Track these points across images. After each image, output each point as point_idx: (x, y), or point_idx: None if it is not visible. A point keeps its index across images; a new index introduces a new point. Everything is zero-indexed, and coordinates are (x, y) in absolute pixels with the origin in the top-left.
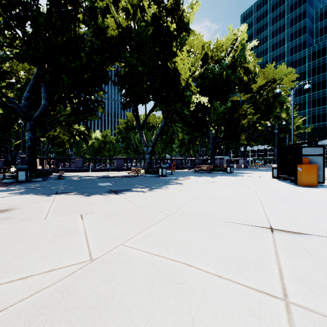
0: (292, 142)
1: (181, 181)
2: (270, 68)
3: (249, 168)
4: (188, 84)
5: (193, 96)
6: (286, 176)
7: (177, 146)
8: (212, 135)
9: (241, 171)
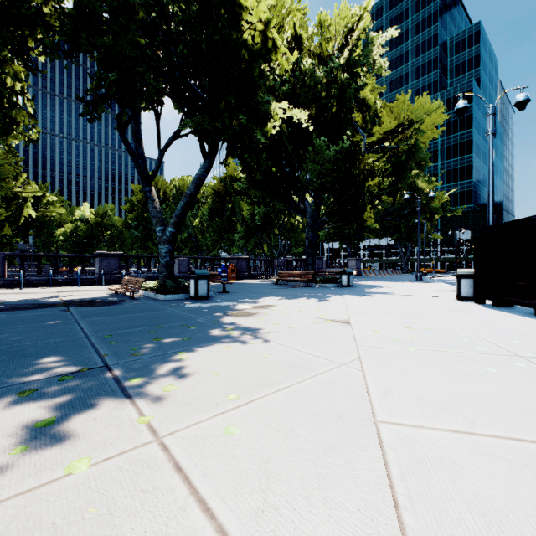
0: (490, 220)
1: (246, 318)
2: (402, 101)
3: (364, 275)
4: (265, 38)
5: (276, 106)
6: (518, 297)
7: (239, 237)
8: (310, 208)
9: (362, 282)
